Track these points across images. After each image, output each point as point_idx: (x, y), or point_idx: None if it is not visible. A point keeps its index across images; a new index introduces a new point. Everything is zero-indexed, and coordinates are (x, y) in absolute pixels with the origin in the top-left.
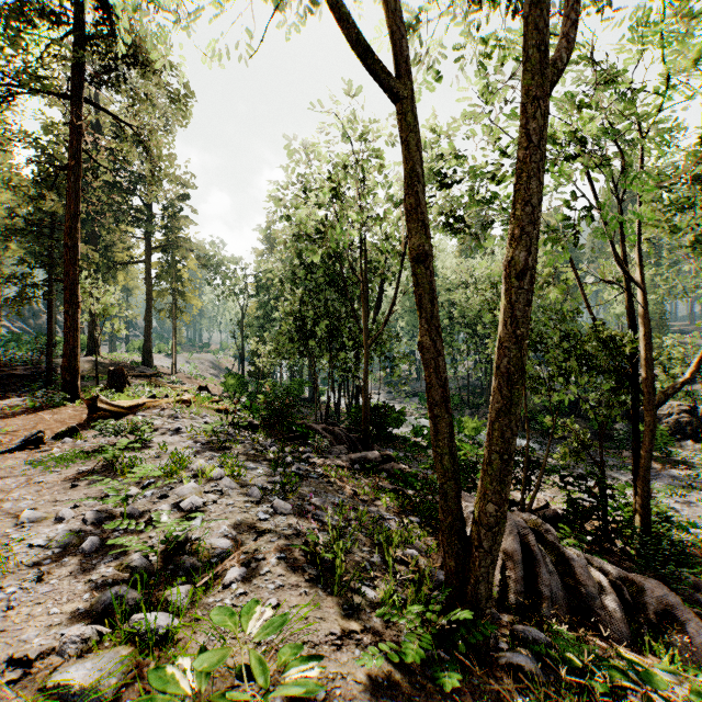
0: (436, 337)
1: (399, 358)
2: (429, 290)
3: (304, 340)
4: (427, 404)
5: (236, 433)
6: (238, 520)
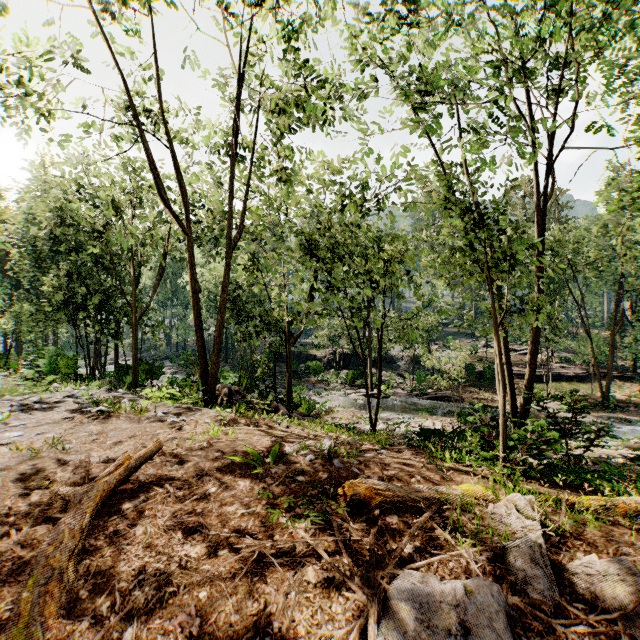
0: (199, 316)
1: (159, 325)
2: (197, 301)
3: (67, 311)
4: (196, 337)
5: (41, 380)
6: (107, 395)
